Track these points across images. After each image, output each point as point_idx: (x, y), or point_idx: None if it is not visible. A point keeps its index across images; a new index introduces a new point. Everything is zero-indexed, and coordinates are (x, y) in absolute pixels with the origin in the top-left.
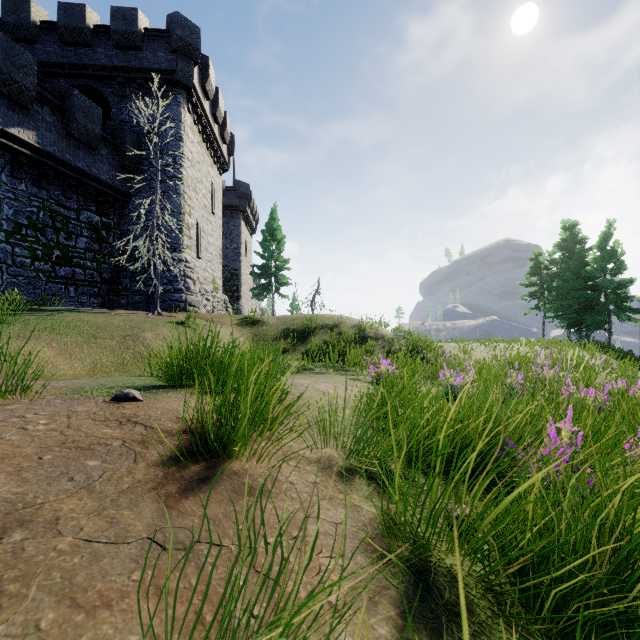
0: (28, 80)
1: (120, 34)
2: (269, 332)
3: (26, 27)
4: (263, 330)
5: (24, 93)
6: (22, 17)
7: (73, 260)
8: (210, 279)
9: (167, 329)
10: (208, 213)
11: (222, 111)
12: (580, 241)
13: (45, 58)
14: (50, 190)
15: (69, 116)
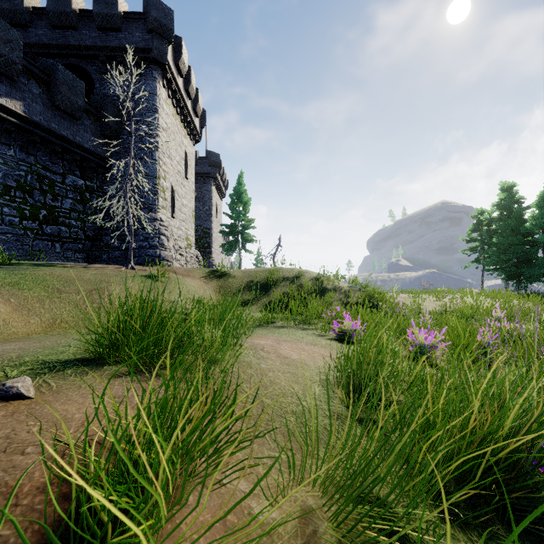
0: (14, 54)
1: (102, 17)
2: (234, 284)
3: (20, 13)
4: (229, 282)
5: (11, 66)
6: (16, 4)
7: (59, 219)
8: (184, 236)
9: (136, 282)
10: (182, 178)
11: (194, 87)
12: (517, 201)
13: (37, 40)
14: (37, 156)
15: (54, 89)
